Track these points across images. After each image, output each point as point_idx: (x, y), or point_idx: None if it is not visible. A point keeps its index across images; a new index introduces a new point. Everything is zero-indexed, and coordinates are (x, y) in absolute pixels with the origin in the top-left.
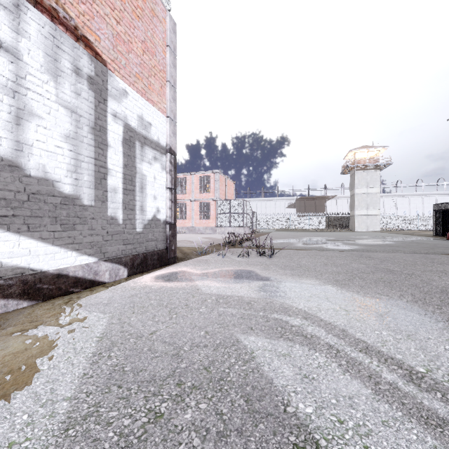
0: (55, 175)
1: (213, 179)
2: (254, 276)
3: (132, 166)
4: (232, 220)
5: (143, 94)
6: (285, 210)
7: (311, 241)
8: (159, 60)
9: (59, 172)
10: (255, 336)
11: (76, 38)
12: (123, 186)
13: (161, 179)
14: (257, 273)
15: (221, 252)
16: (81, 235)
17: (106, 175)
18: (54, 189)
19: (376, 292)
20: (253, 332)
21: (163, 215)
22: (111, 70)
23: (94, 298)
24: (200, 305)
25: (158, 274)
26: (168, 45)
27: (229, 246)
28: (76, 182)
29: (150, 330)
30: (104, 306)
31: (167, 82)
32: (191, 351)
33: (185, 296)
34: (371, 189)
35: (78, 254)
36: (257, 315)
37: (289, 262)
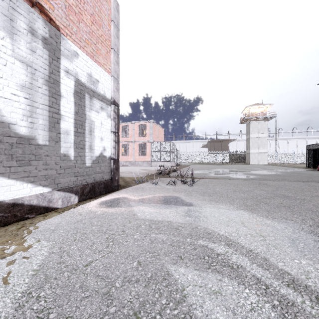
0: (11, 118)
1: (148, 127)
2: (180, 201)
3: (82, 113)
4: (162, 156)
5: (92, 56)
6: (200, 149)
7: (220, 172)
8: (105, 31)
9: (15, 116)
10: (184, 267)
11: (31, 4)
12: (74, 129)
13: (106, 124)
14: (182, 199)
15: (154, 180)
16: (36, 169)
17: (59, 120)
18: (10, 130)
19: (281, 217)
20: (183, 263)
21: (109, 153)
22: (63, 34)
23: (44, 224)
24: (135, 231)
25: (103, 200)
26: (112, 20)
27: (160, 176)
28: (31, 125)
29: (86, 260)
30: (50, 232)
31: (111, 49)
32: (123, 288)
33: (123, 221)
34: (261, 134)
35: (34, 185)
36: (185, 241)
37: (206, 189)
